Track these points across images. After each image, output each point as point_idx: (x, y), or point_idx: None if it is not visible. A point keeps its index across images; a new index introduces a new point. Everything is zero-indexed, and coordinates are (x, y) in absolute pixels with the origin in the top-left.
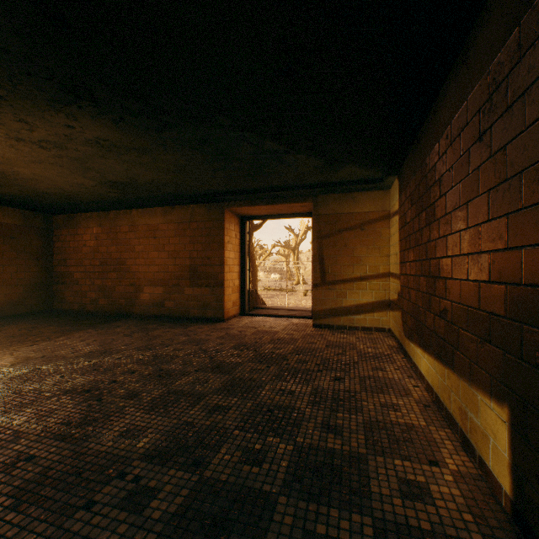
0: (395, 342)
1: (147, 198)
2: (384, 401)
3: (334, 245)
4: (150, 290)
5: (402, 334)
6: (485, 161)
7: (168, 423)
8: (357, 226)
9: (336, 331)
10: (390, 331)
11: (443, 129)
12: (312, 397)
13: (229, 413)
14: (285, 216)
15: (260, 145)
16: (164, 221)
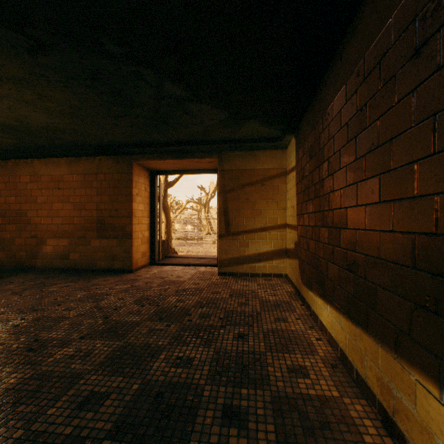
0: (292, 287)
1: (48, 147)
2: (291, 363)
3: (238, 198)
4: (54, 243)
5: (299, 281)
6: (427, 78)
7: (6, 438)
8: (258, 182)
9: (239, 278)
10: (287, 276)
11: (352, 67)
12: (213, 365)
13: (104, 407)
14: (193, 171)
15: (161, 87)
16: (69, 172)
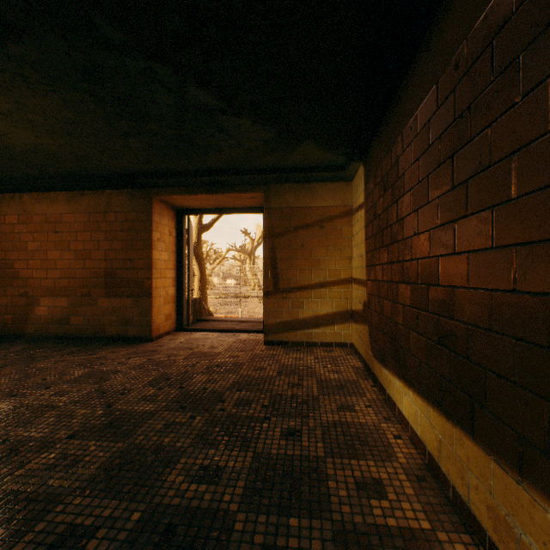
0: (360, 361)
1: (40, 176)
2: (360, 475)
3: (289, 245)
4: (49, 303)
5: (369, 354)
6: None
7: None
8: (316, 223)
9: (291, 349)
10: (352, 346)
11: (448, 58)
12: (250, 479)
13: None
14: (232, 210)
15: (183, 93)
16: (70, 211)
